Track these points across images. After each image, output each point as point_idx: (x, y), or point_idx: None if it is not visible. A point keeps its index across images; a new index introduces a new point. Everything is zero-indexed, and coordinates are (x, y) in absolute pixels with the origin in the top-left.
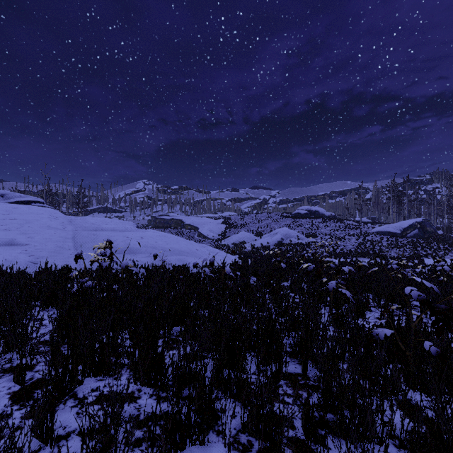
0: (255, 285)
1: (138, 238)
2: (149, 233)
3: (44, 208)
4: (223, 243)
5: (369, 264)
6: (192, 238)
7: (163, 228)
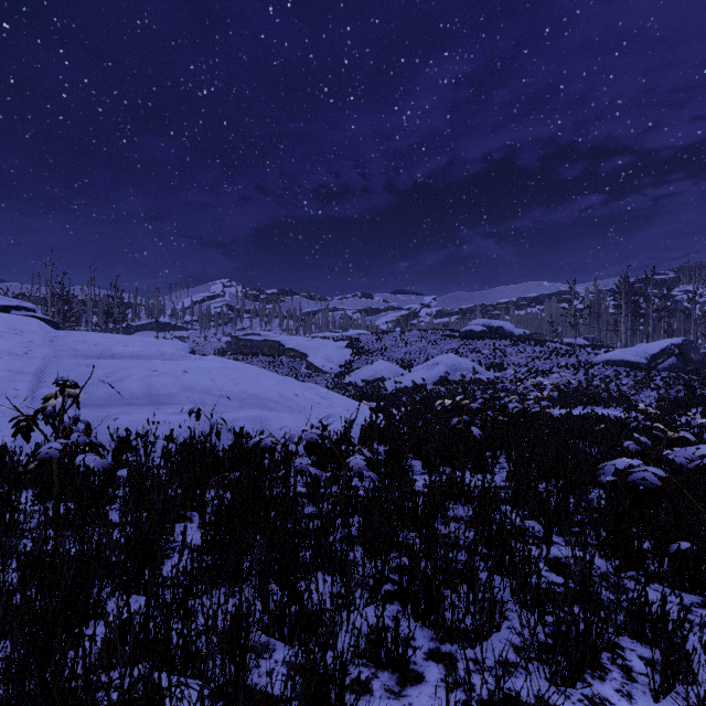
0: (432, 504)
1: (176, 373)
2: (204, 363)
3: (6, 315)
4: (347, 379)
5: (618, 420)
6: (296, 371)
7: (250, 356)
